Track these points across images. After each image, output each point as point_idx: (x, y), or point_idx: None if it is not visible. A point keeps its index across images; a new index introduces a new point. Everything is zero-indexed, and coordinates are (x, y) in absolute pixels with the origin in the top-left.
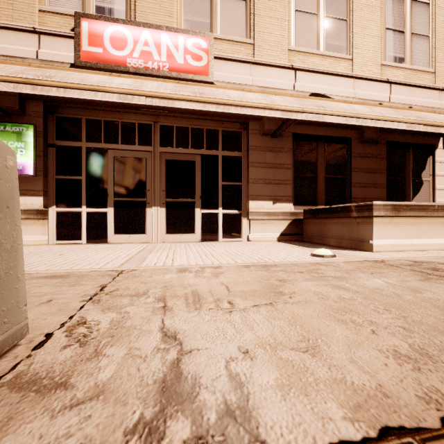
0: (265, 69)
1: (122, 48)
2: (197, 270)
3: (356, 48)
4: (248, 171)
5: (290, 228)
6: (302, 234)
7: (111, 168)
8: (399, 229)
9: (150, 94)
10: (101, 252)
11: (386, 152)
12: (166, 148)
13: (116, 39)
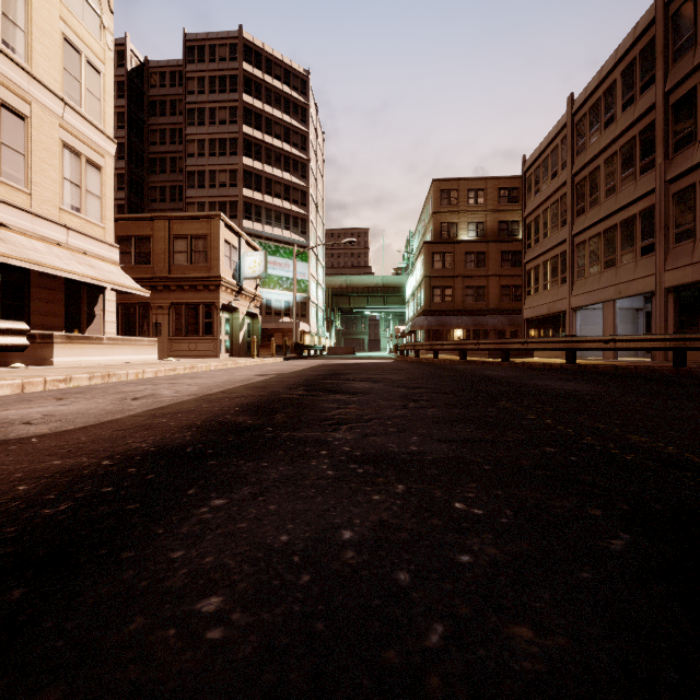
0: None
1: None
2: None
3: (36, 185)
4: None
5: None
6: None
7: None
8: (72, 351)
9: None
10: None
11: (64, 287)
12: None
13: None
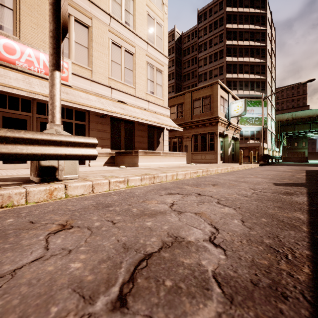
0: (98, 85)
1: (12, 54)
2: (84, 171)
3: (137, 84)
4: (89, 132)
5: (109, 160)
6: (115, 162)
7: (0, 123)
8: (146, 159)
9: (46, 95)
10: (18, 171)
11: (147, 129)
12: (40, 115)
13: (8, 48)
